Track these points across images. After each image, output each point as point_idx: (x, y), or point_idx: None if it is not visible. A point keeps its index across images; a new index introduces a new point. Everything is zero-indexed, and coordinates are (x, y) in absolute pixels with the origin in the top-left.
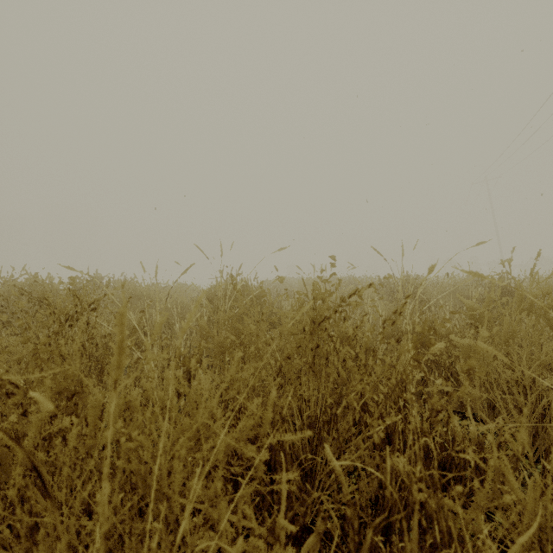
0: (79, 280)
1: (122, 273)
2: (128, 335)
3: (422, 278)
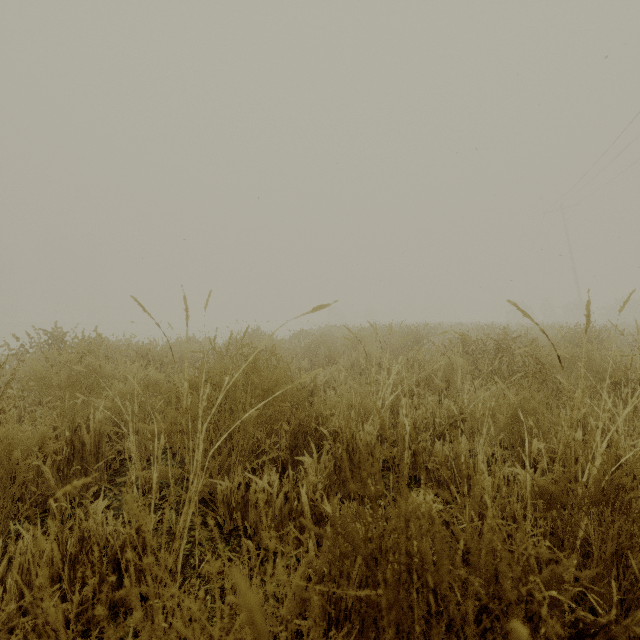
0: (29, 337)
1: (96, 326)
2: (3, 481)
3: (505, 330)
